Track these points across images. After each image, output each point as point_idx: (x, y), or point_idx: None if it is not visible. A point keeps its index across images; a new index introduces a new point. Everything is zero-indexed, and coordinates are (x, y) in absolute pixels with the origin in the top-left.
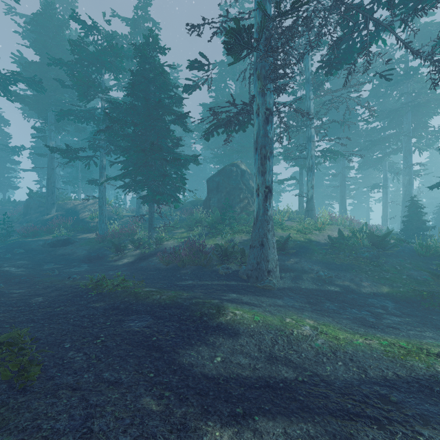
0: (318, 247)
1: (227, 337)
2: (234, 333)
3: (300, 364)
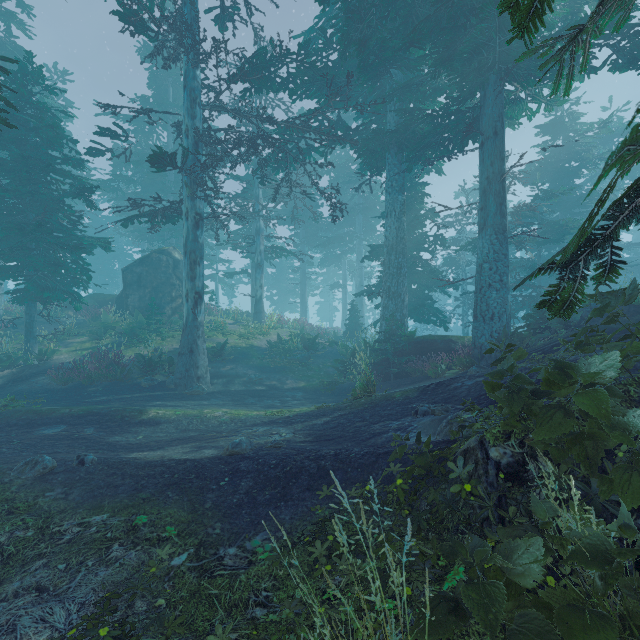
0: (259, 352)
1: (150, 426)
2: (156, 423)
3: (206, 429)
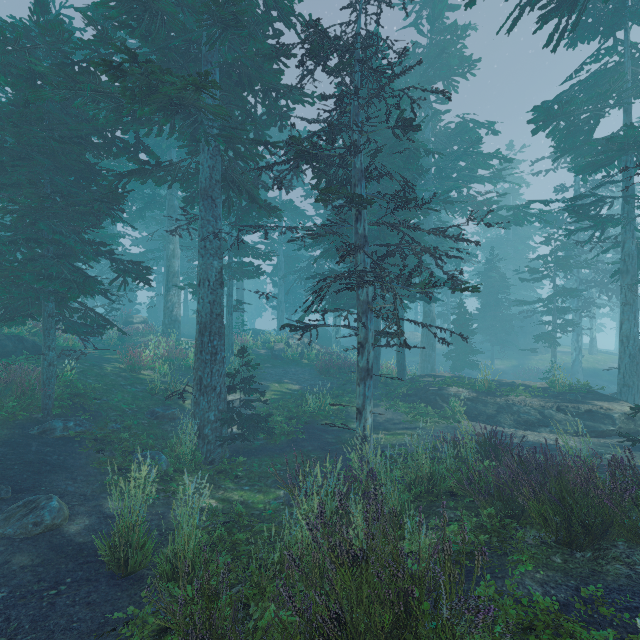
0: (604, 373)
1: None
2: None
3: None
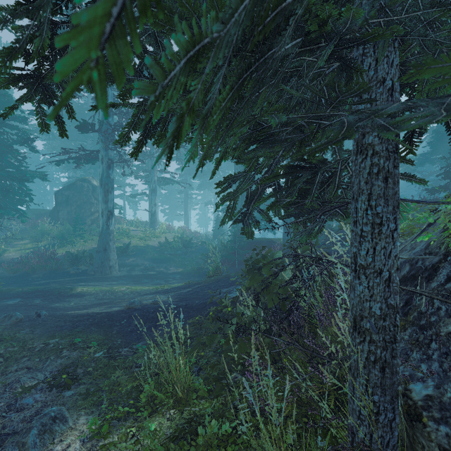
0: (152, 249)
1: (78, 297)
2: (82, 295)
3: (115, 298)
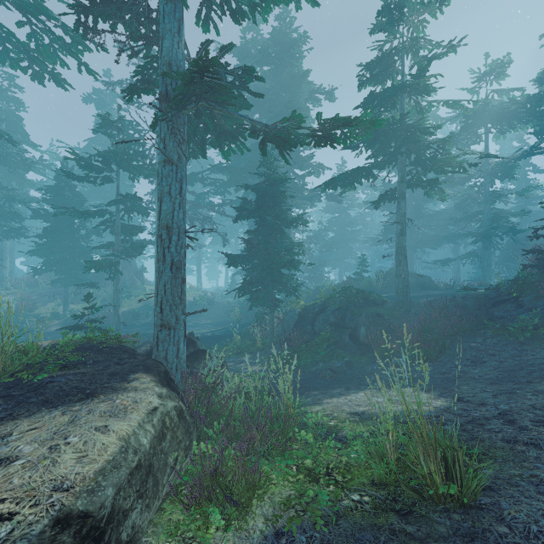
0: None
1: None
2: None
3: None
